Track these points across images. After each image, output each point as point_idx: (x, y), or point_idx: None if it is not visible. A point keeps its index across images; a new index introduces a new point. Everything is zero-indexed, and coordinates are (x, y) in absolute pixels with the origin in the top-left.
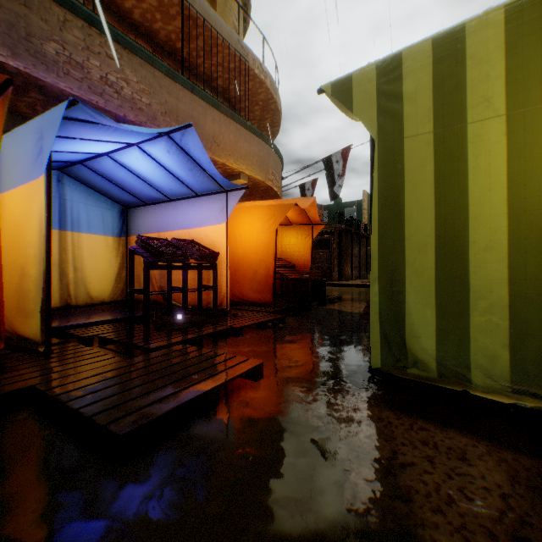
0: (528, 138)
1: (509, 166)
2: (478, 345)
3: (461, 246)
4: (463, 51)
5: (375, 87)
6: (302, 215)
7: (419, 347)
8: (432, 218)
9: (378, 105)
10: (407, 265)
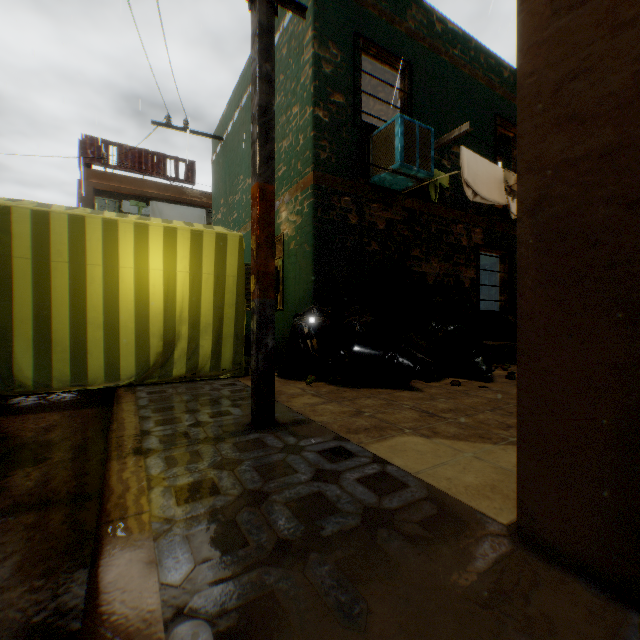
0: (80, 276)
1: (72, 286)
2: (58, 369)
3: (50, 321)
4: (51, 224)
5: None
6: None
7: (25, 376)
8: (33, 305)
9: None
10: (17, 330)
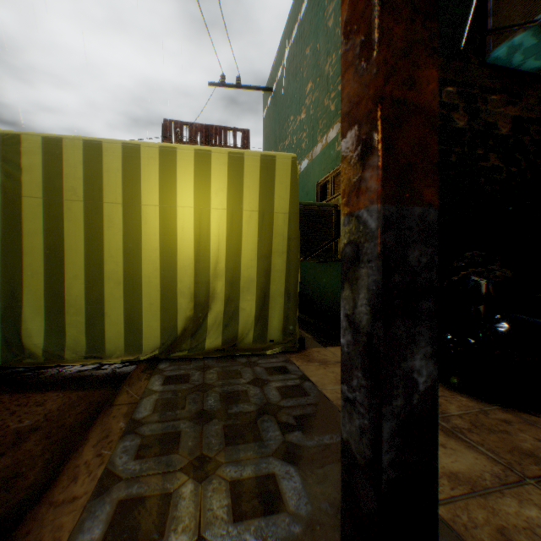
0: (96, 218)
1: (87, 231)
2: (72, 335)
3: (62, 275)
4: (63, 154)
5: (1, 150)
6: None
7: (33, 343)
8: (44, 256)
9: (3, 164)
10: (26, 287)
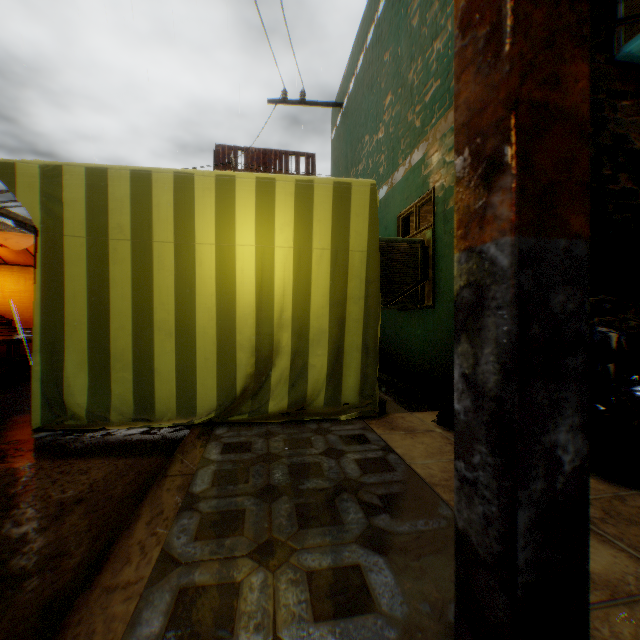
0: (144, 259)
1: (134, 274)
2: (117, 394)
3: (107, 325)
4: (108, 186)
5: (41, 184)
6: (26, 254)
7: (76, 403)
8: (87, 303)
9: (43, 200)
10: (68, 338)
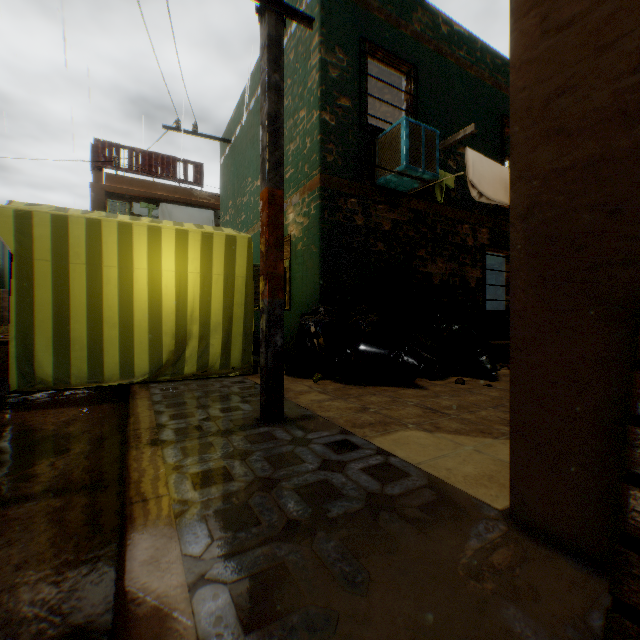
0: (97, 277)
1: (89, 287)
2: (76, 366)
3: (69, 320)
4: (69, 228)
5: (15, 222)
6: None
7: (45, 372)
8: (53, 305)
9: (17, 234)
10: (38, 329)
